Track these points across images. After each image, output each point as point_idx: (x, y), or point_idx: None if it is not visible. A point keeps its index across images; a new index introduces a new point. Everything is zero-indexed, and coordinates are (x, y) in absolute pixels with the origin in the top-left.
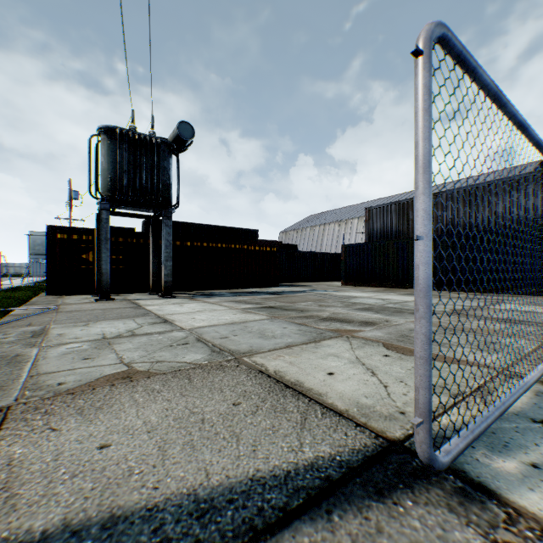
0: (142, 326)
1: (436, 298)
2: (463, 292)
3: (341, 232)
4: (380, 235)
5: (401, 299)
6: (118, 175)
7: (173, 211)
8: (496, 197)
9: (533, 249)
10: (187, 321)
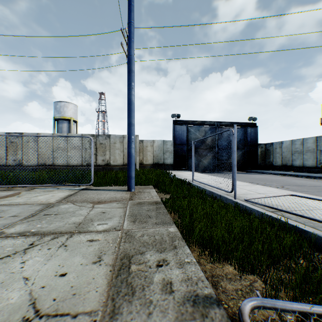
0: None
1: None
2: None
3: None
4: None
5: None
6: None
7: None
8: None
9: None
10: None
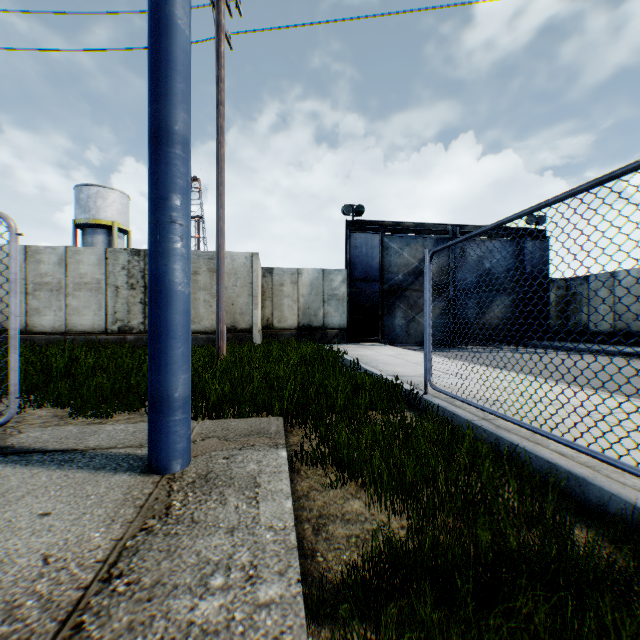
0: None
1: None
2: None
3: None
4: None
5: None
6: None
7: None
8: None
9: None
10: None
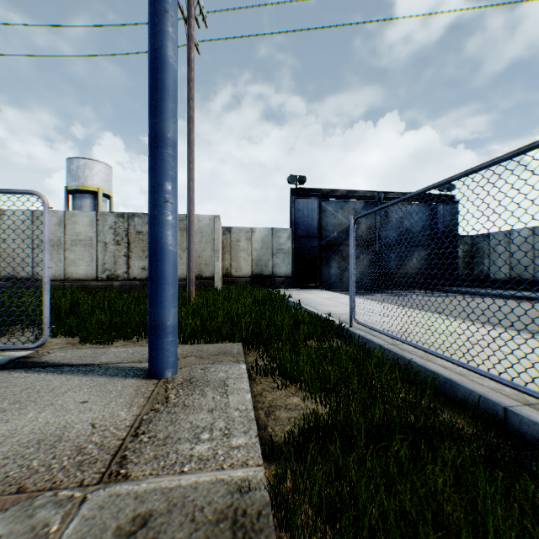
0: None
1: None
2: None
3: None
4: None
5: None
6: None
7: None
8: None
9: None
10: None
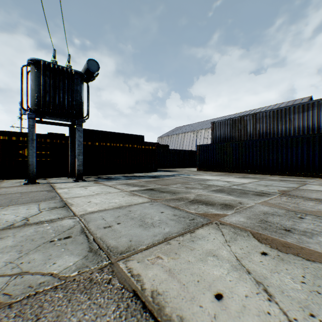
0: (42, 212)
1: (261, 180)
2: (275, 175)
3: (195, 138)
4: (220, 139)
5: (240, 182)
6: (42, 94)
7: (84, 121)
8: (294, 115)
9: (320, 148)
10: (83, 206)
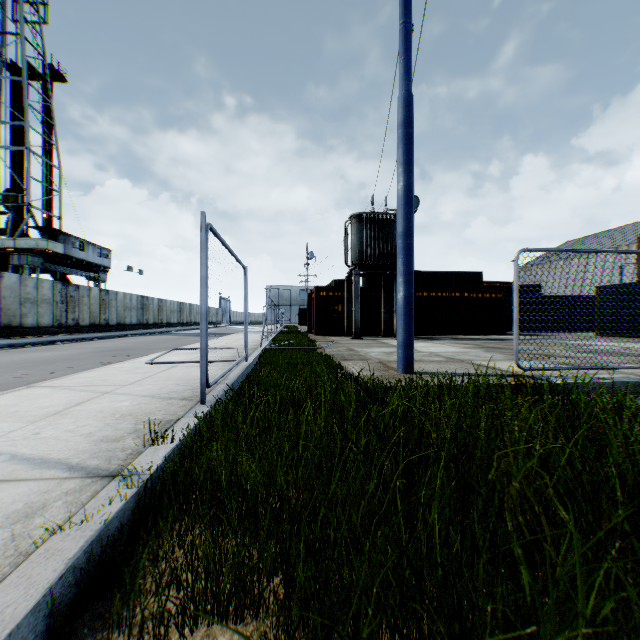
0: None
1: None
2: None
3: (617, 264)
4: None
5: None
6: (364, 248)
7: None
8: None
9: None
10: (425, 350)
